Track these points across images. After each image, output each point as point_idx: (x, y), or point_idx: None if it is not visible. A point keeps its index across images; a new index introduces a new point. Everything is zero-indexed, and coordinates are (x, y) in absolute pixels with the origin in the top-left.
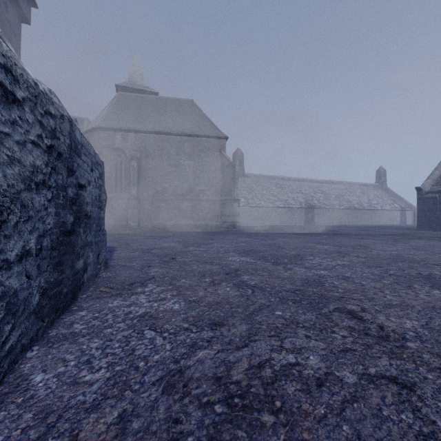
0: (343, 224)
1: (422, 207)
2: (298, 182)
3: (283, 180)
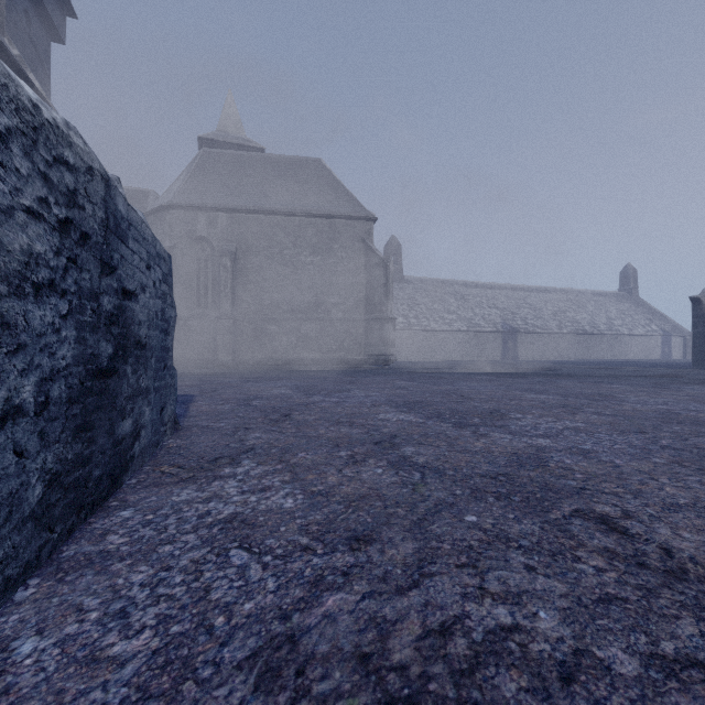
0: (565, 358)
1: (701, 331)
2: (491, 291)
3: (466, 288)
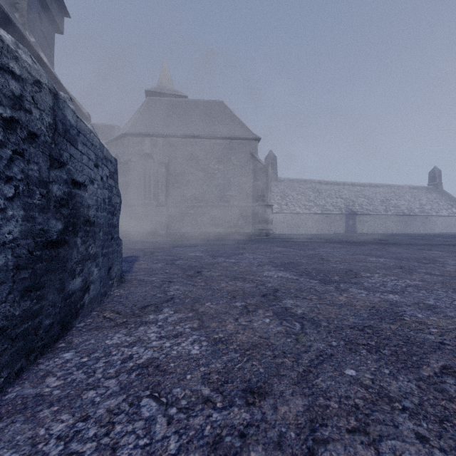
0: (390, 232)
1: None
2: (337, 186)
3: (320, 184)
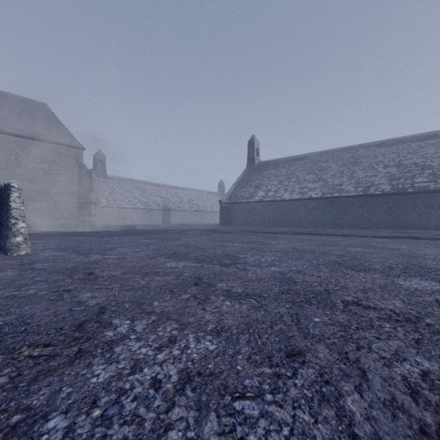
0: (193, 223)
1: (222, 212)
2: (159, 187)
3: (145, 185)
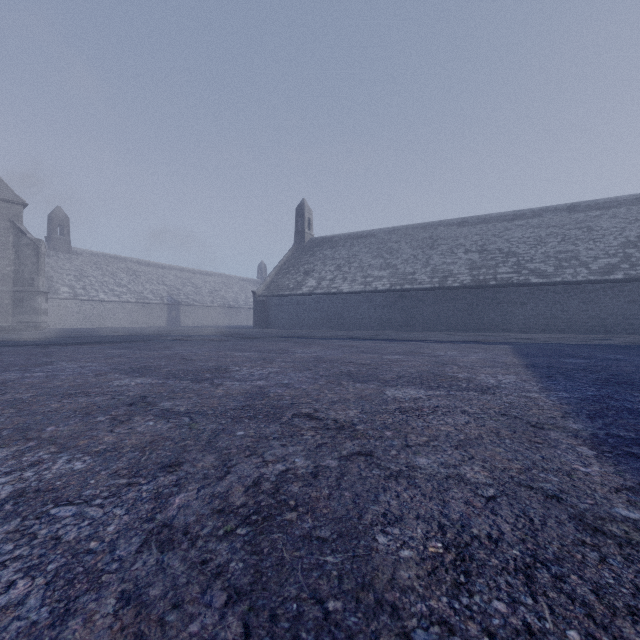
0: (217, 324)
1: (256, 309)
2: (162, 270)
3: (139, 265)
